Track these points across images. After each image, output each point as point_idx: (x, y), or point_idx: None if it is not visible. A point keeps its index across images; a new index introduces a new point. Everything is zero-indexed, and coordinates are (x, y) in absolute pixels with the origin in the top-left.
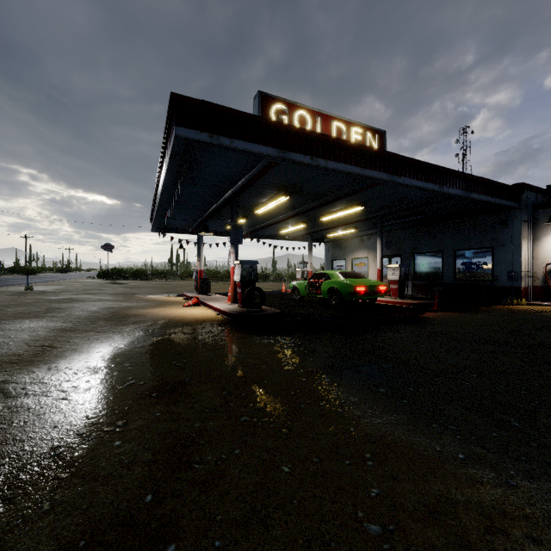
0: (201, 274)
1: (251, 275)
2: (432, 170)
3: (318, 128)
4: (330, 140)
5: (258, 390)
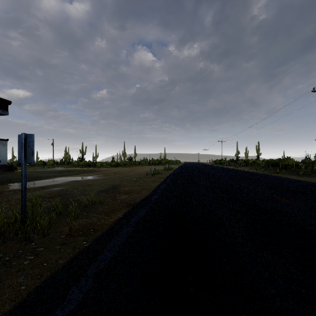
0: None
1: None
2: None
3: None
4: None
5: (47, 181)
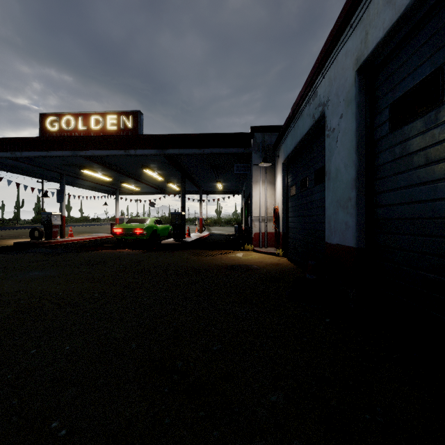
0: (117, 220)
1: (47, 220)
2: (114, 139)
3: (79, 124)
4: (21, 140)
5: None
